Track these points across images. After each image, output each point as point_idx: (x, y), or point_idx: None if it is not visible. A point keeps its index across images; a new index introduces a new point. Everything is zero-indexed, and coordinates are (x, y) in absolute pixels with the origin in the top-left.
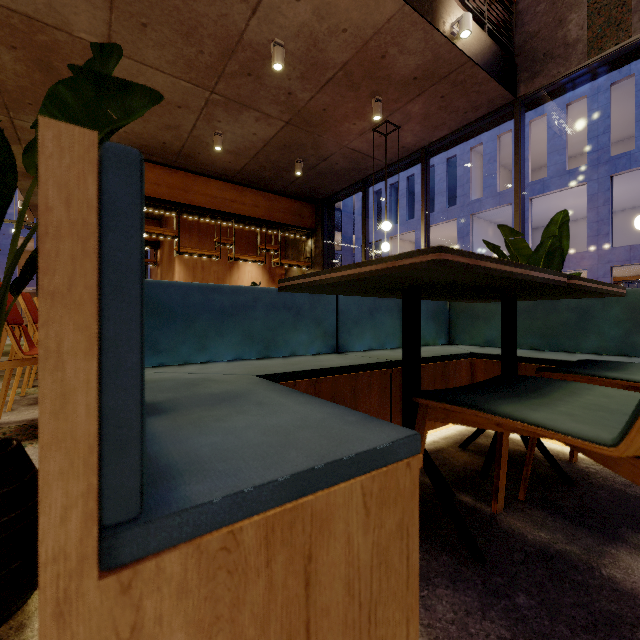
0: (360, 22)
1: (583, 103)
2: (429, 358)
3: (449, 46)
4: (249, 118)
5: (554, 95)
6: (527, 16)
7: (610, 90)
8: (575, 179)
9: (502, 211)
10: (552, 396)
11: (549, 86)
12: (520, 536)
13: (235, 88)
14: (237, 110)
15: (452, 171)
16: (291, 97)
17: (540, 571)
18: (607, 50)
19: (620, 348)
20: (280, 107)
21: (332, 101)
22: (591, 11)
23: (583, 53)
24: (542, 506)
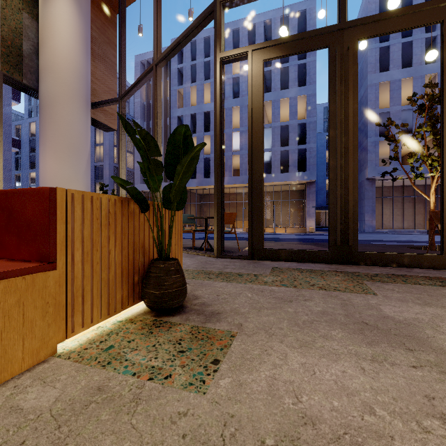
0: None
1: None
2: None
3: None
4: None
5: None
6: None
7: None
8: None
9: None
10: None
11: None
12: None
13: None
14: None
15: None
16: None
17: None
18: None
19: None
20: None
21: None
22: None
23: None
24: None
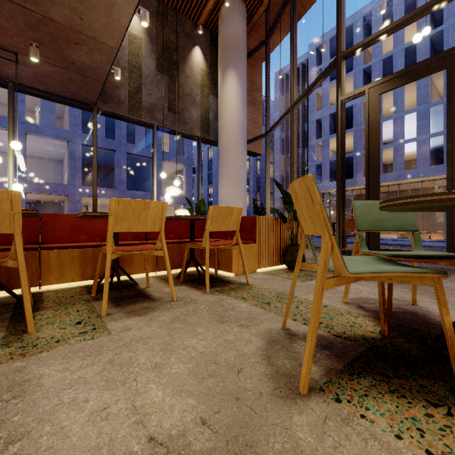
0: (93, 28)
1: None
2: None
3: (106, 73)
4: None
5: (106, 115)
6: None
7: None
8: None
9: None
10: None
11: (111, 112)
12: None
13: None
14: None
15: None
16: None
17: None
18: (135, 117)
19: None
20: None
21: None
22: (129, 95)
23: (126, 110)
24: None
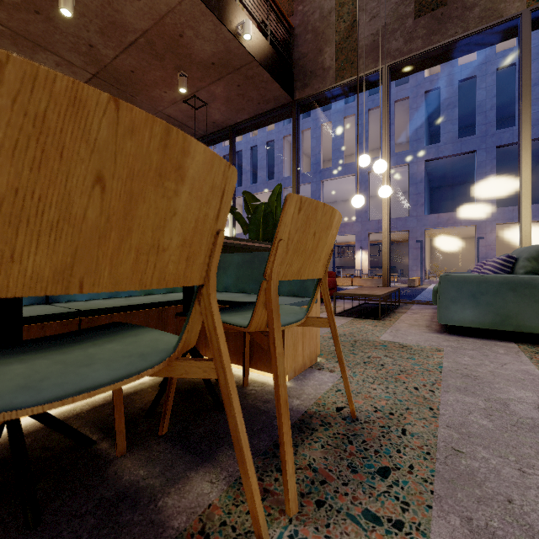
0: None
1: (353, 119)
2: (138, 305)
3: (237, 43)
4: (47, 60)
5: (319, 104)
6: (300, 40)
7: (368, 113)
8: (349, 171)
9: (305, 188)
10: (71, 348)
11: (314, 96)
12: (116, 480)
13: (22, 22)
14: (30, 48)
15: (271, 152)
16: (93, 50)
17: (92, 521)
18: (346, 79)
19: (300, 291)
20: (83, 57)
21: (139, 65)
22: (337, 49)
23: (333, 78)
24: (174, 438)
